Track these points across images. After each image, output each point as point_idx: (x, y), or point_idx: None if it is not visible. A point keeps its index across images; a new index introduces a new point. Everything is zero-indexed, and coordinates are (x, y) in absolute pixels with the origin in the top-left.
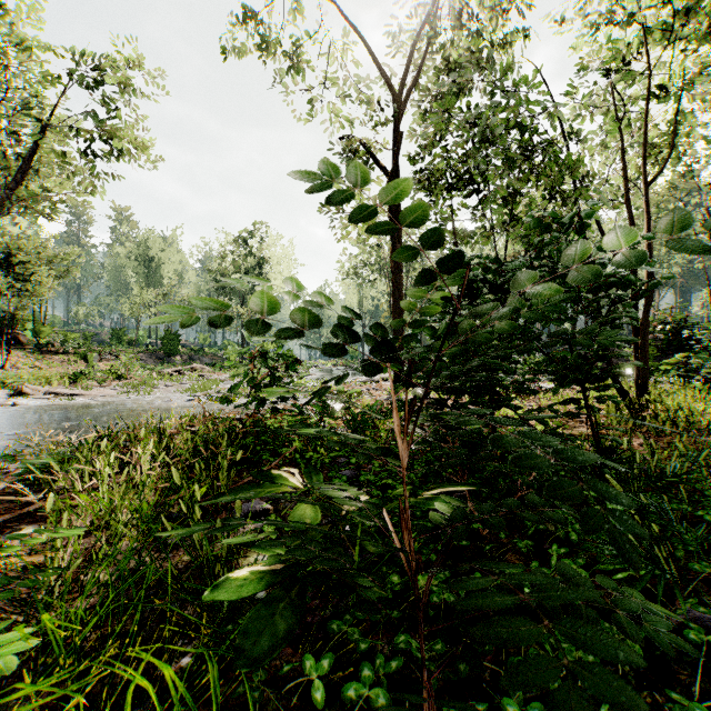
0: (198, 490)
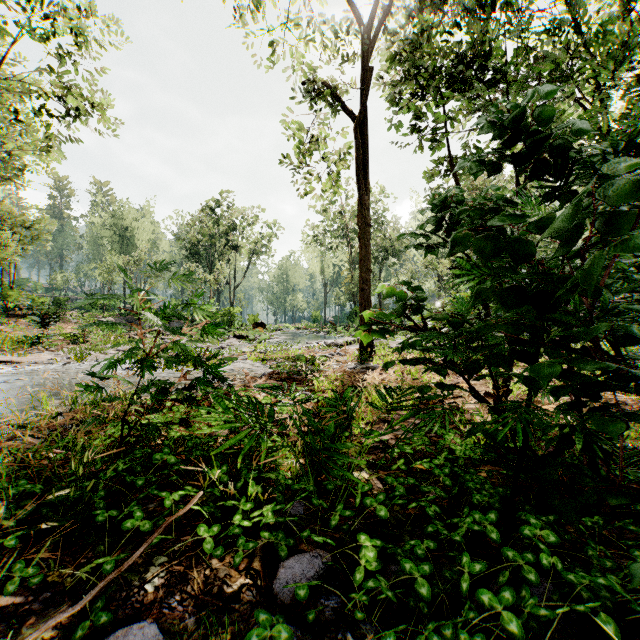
0: None
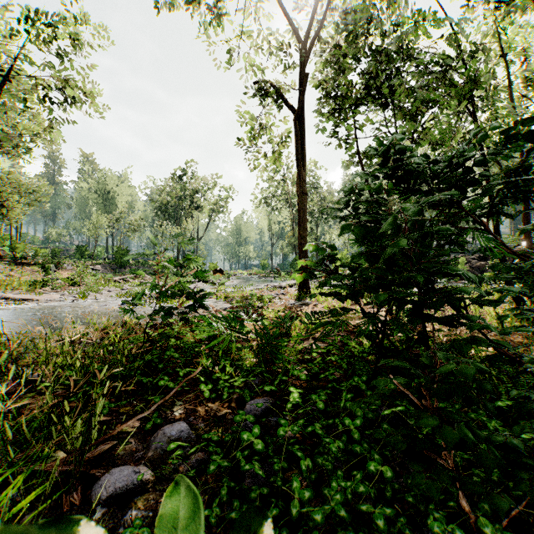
0: None
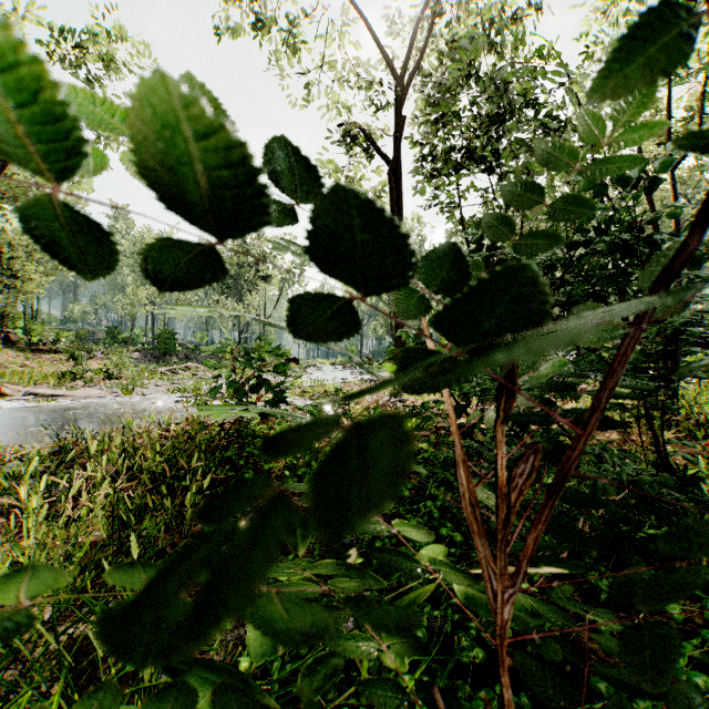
0: (134, 543)
